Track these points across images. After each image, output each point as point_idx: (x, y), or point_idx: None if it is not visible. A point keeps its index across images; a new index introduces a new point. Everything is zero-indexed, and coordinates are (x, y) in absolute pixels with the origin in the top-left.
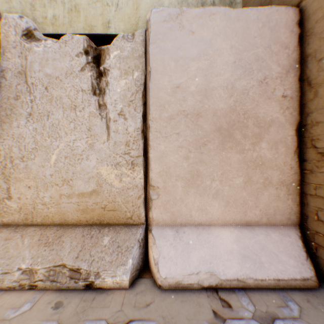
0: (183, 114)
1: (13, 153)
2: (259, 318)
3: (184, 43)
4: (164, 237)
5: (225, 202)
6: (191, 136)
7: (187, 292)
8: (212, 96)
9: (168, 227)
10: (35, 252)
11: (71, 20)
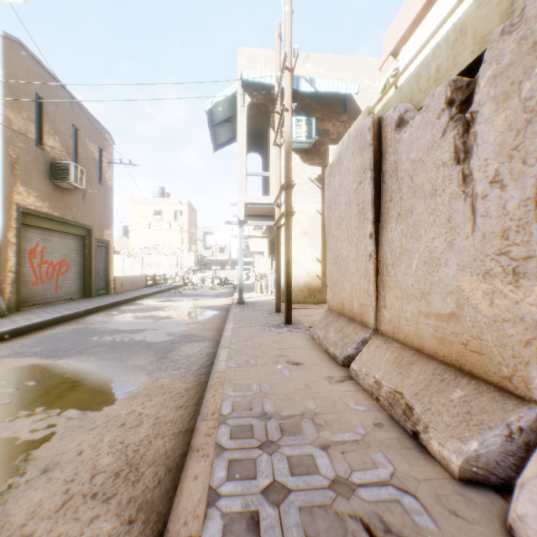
0: None
1: (387, 260)
2: None
3: None
4: None
5: None
6: None
7: None
8: None
9: None
10: (387, 368)
11: (454, 56)
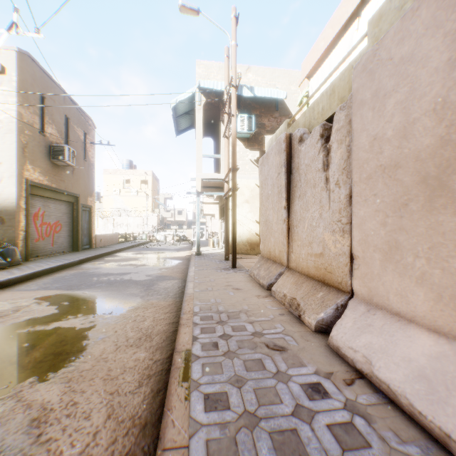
0: (380, 169)
1: (294, 223)
2: (351, 403)
3: (381, 81)
4: (353, 310)
5: (433, 294)
6: (387, 196)
7: (338, 358)
8: (413, 134)
9: (364, 303)
10: (291, 287)
11: (330, 103)
